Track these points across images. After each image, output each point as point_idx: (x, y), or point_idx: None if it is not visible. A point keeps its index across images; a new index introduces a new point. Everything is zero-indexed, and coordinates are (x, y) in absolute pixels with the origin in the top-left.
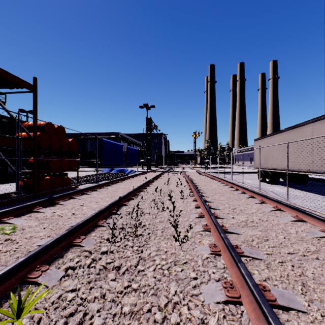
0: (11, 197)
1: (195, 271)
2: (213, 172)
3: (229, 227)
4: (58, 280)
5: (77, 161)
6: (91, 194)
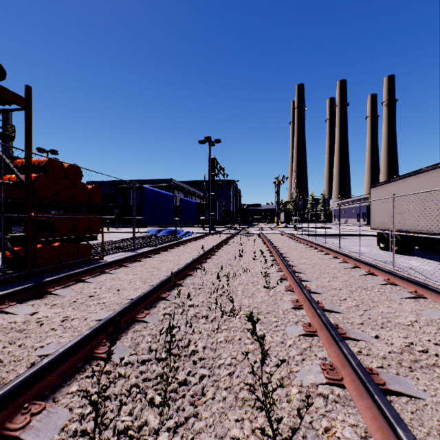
0: None
1: None
2: (305, 235)
3: (384, 374)
4: None
5: (102, 219)
6: (116, 272)
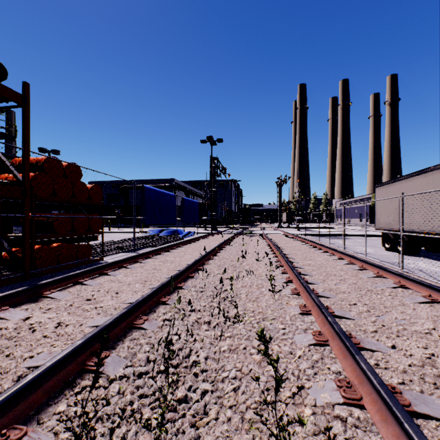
0: None
1: None
2: (308, 235)
3: (407, 392)
4: None
5: (102, 219)
6: (115, 274)
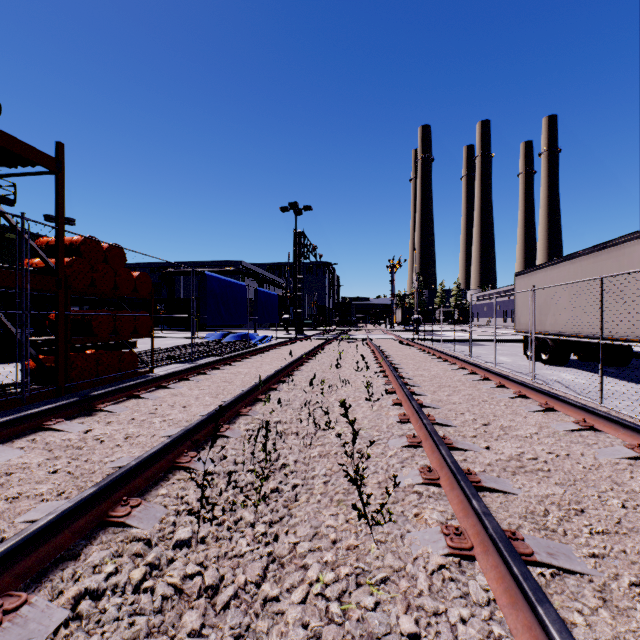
0: (7, 395)
1: (411, 612)
2: (430, 341)
3: (483, 475)
4: (46, 637)
5: (151, 318)
6: (176, 387)
